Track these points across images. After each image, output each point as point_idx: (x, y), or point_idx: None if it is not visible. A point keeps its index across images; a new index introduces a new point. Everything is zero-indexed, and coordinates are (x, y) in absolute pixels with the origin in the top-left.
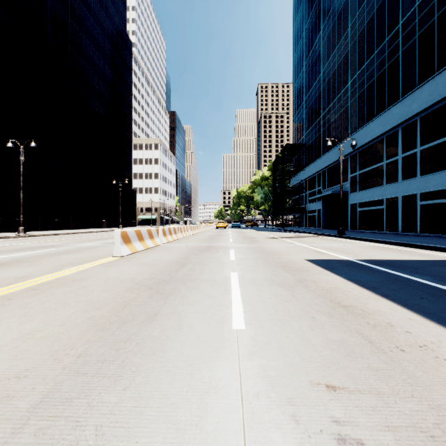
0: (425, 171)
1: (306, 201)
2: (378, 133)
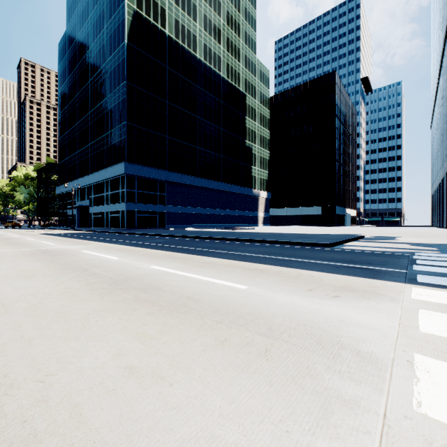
0: (111, 203)
1: (68, 208)
2: (98, 180)
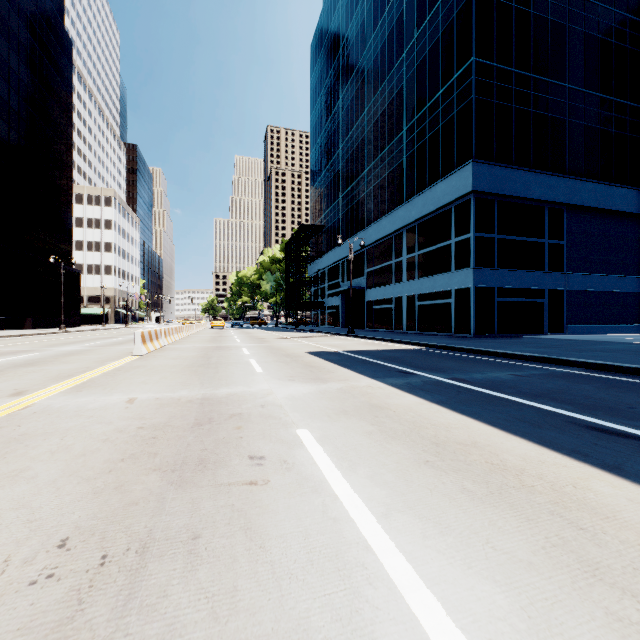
0: (421, 275)
1: (325, 295)
2: (388, 231)
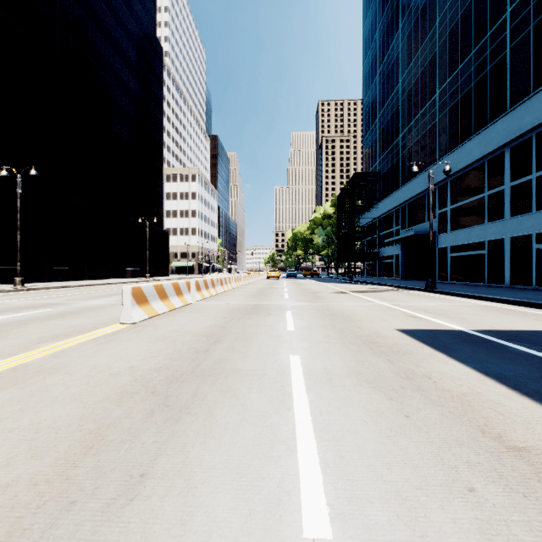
0: None
1: (380, 245)
2: (476, 156)
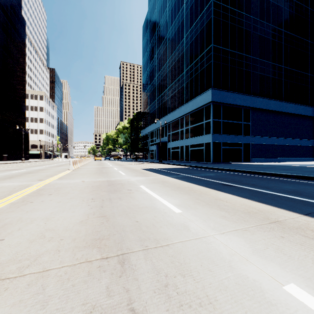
0: (191, 136)
1: (149, 145)
2: (177, 116)
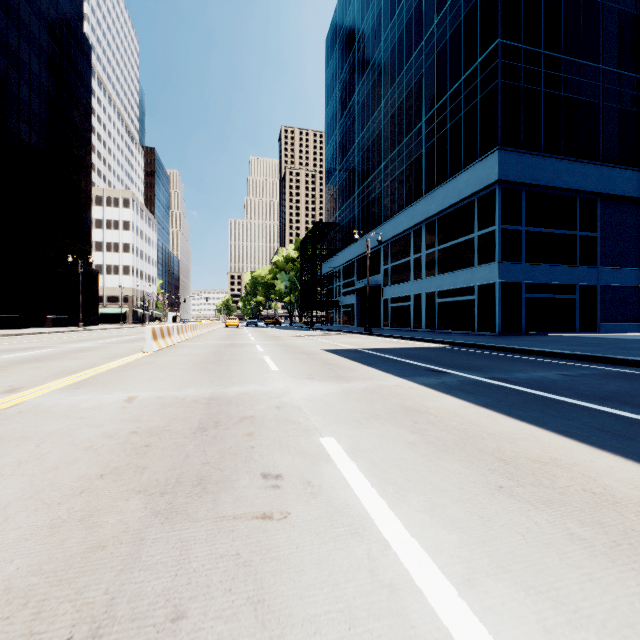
0: (441, 271)
1: (340, 294)
2: (406, 226)
